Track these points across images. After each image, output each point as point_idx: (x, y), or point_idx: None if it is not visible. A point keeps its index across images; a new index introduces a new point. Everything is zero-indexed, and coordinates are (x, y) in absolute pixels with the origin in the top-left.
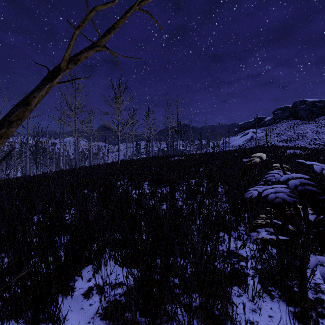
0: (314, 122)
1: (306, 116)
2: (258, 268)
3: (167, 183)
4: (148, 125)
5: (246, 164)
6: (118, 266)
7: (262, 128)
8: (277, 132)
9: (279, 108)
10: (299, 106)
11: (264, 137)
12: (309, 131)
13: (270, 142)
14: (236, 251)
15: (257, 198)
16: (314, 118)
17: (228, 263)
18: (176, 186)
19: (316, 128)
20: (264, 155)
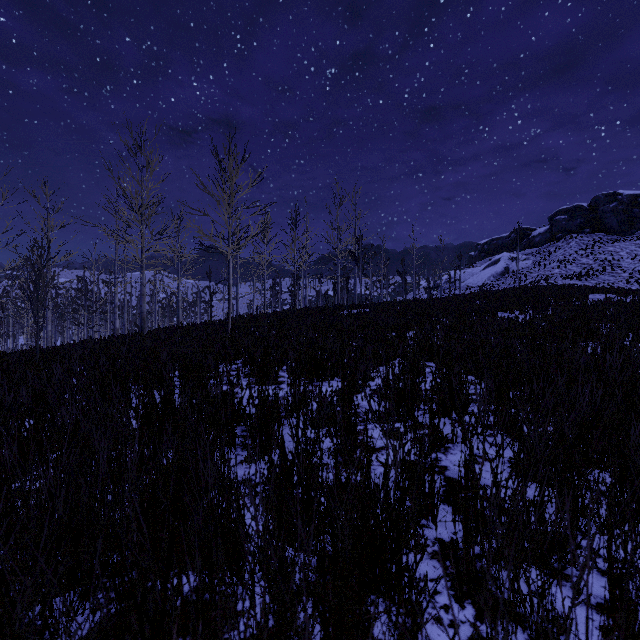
0: (635, 238)
1: (619, 226)
2: None
3: (335, 370)
4: (294, 242)
5: None
6: None
7: (527, 250)
8: (559, 259)
9: (561, 210)
10: (605, 206)
11: (532, 269)
12: (625, 256)
13: (546, 278)
14: None
15: None
16: (635, 230)
17: None
18: (358, 380)
19: (639, 249)
20: None
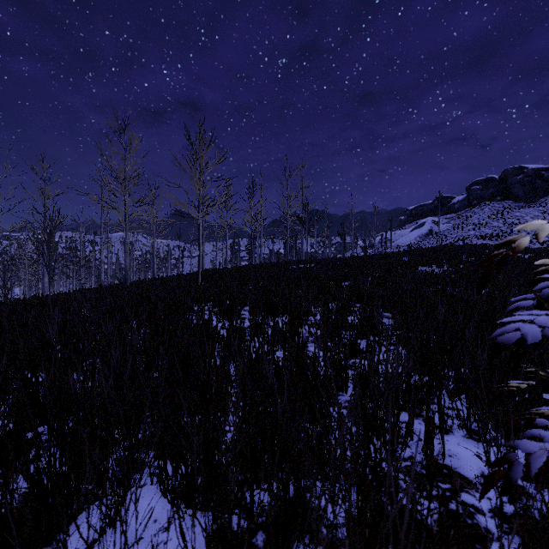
0: (538, 205)
1: (524, 194)
2: (507, 513)
3: (285, 309)
4: (251, 208)
5: (493, 254)
6: (168, 504)
7: (448, 215)
8: (474, 222)
9: (477, 181)
10: (513, 178)
11: (451, 231)
12: (529, 220)
13: (463, 239)
14: (444, 462)
15: (515, 343)
16: (538, 198)
17: (456, 527)
18: (302, 314)
19: (542, 214)
20: (547, 227)
